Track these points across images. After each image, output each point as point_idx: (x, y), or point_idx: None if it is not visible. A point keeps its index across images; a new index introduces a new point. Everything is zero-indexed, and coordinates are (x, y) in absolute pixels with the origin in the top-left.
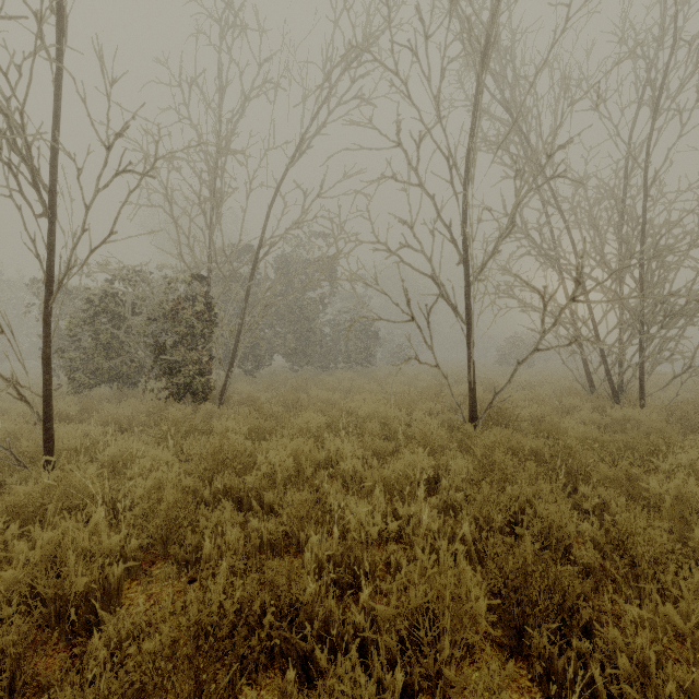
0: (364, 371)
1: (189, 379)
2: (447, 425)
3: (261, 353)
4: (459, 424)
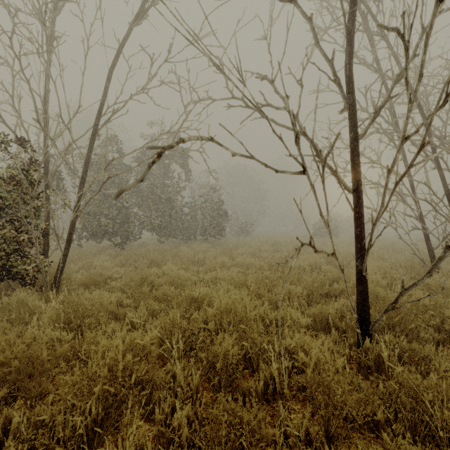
0: (217, 242)
1: (1, 262)
2: (318, 319)
3: (130, 228)
4: (334, 319)
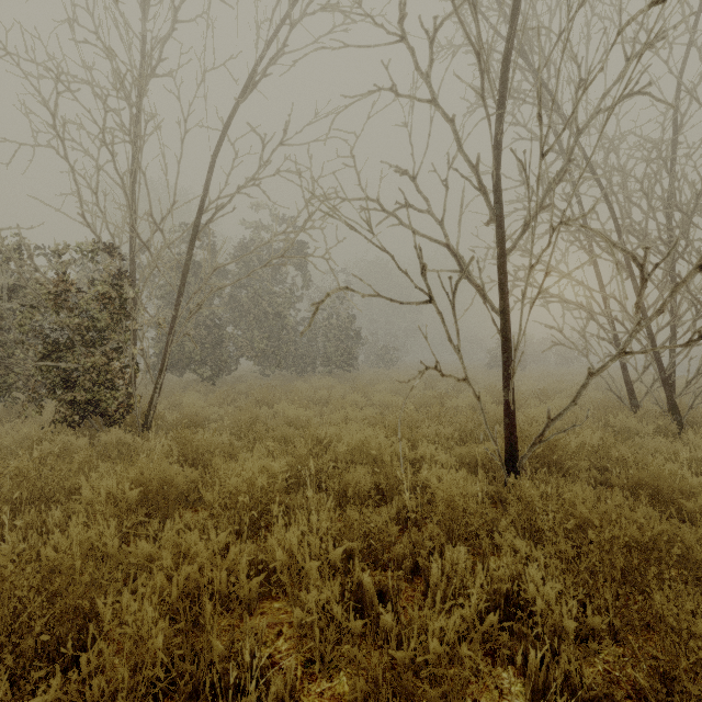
0: (345, 376)
1: (91, 395)
2: (466, 461)
3: (223, 355)
4: (484, 460)
